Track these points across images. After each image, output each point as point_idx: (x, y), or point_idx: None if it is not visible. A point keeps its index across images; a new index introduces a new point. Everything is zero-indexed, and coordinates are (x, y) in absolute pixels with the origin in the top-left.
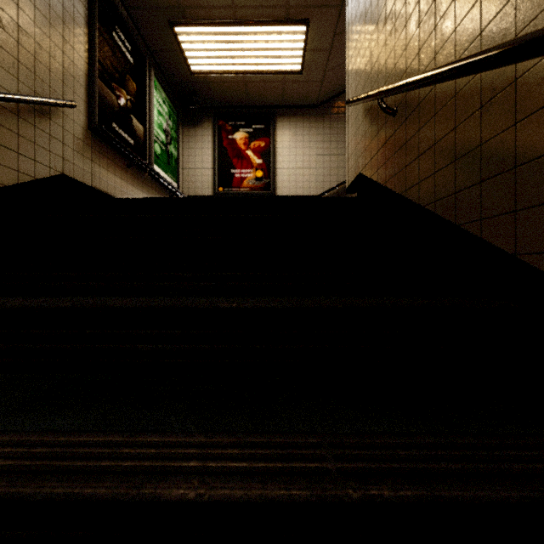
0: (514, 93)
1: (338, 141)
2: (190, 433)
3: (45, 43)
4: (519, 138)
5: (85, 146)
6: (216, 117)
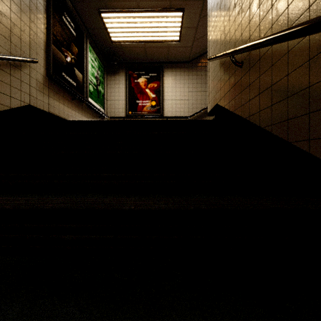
0: None
1: (201, 83)
2: None
3: (17, 22)
4: None
5: (44, 87)
6: (127, 69)
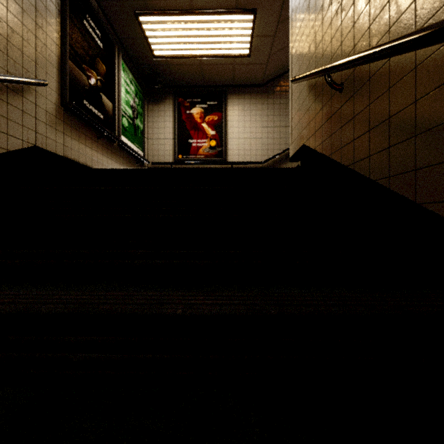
0: None
1: (280, 115)
2: None
3: (18, 28)
4: None
5: (57, 121)
6: (176, 95)
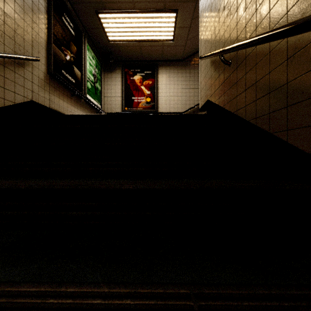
0: (310, 50)
1: (194, 80)
2: (98, 283)
3: (21, 23)
4: None
5: (45, 84)
6: (123, 67)
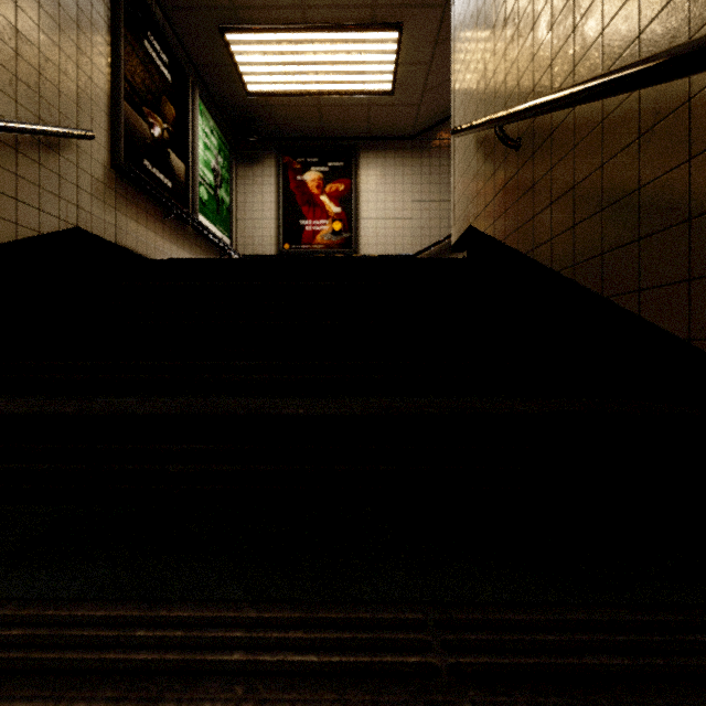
0: (688, 118)
1: (441, 183)
2: (236, 602)
3: (53, 54)
4: (695, 180)
5: (107, 190)
6: (280, 152)
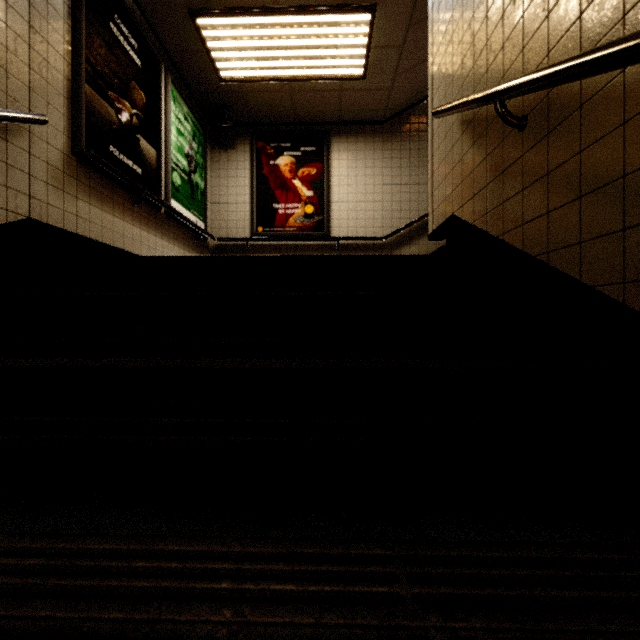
0: None
1: (411, 167)
2: None
3: None
4: None
5: (66, 178)
6: (254, 138)
